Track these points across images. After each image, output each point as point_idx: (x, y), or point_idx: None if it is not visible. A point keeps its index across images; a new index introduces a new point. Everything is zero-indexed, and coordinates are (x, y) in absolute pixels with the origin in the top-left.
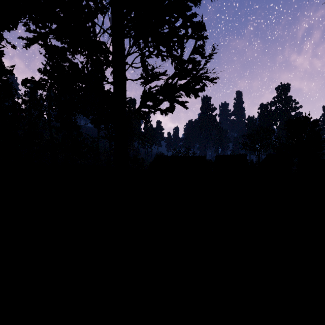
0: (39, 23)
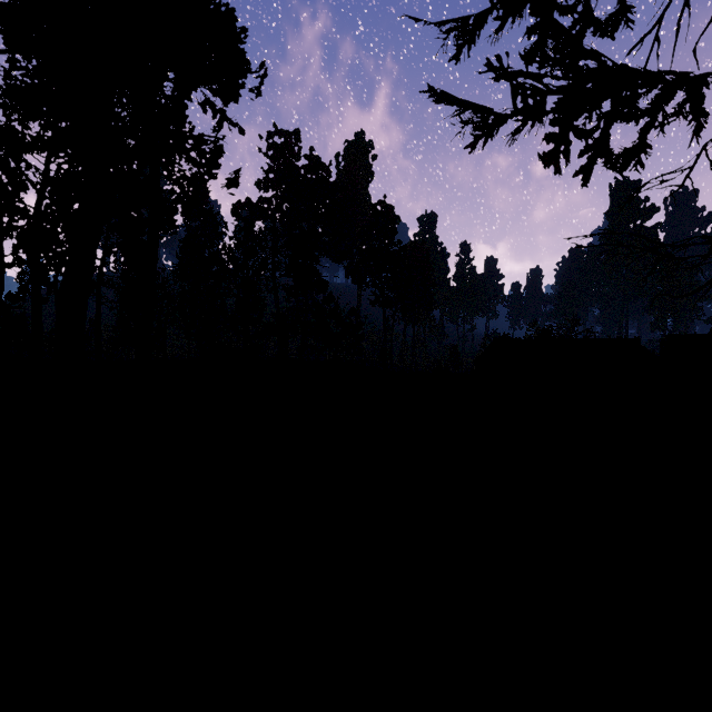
0: None
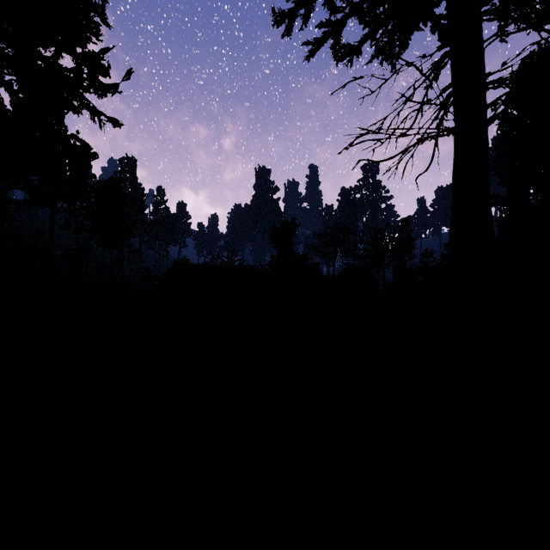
0: None
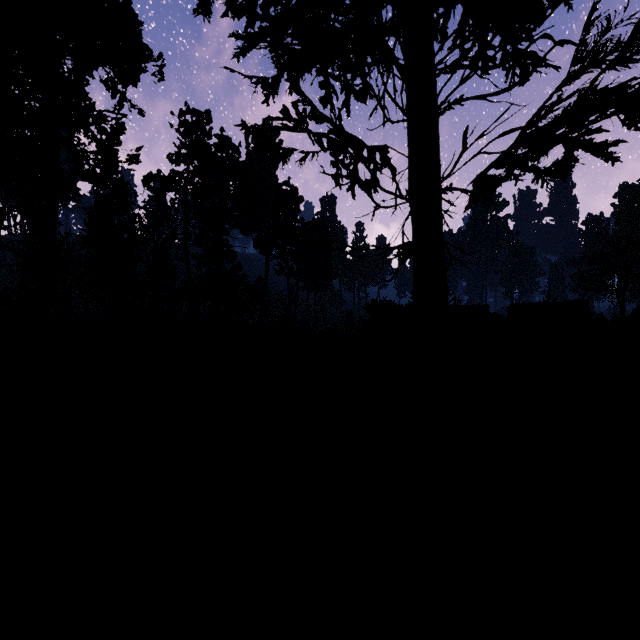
0: (242, 16)
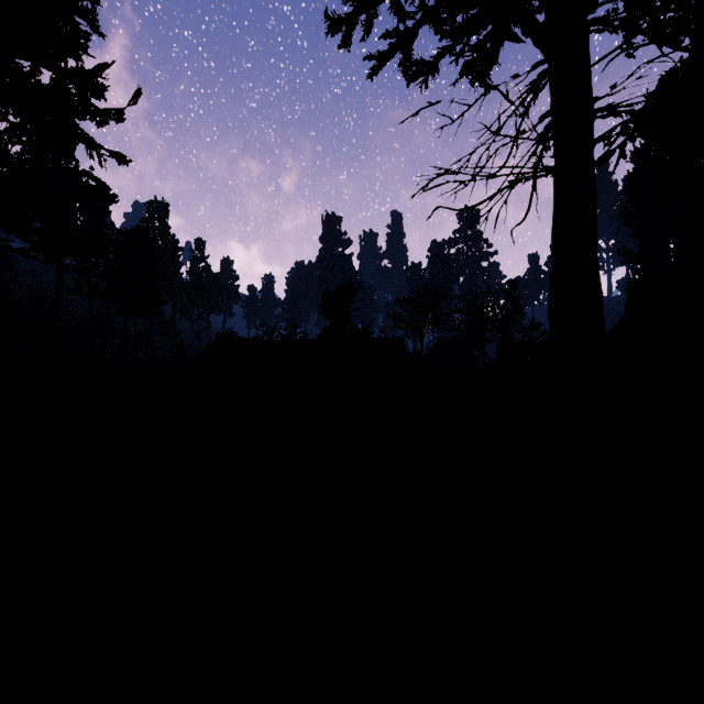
0: None
